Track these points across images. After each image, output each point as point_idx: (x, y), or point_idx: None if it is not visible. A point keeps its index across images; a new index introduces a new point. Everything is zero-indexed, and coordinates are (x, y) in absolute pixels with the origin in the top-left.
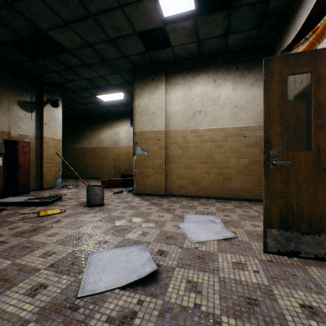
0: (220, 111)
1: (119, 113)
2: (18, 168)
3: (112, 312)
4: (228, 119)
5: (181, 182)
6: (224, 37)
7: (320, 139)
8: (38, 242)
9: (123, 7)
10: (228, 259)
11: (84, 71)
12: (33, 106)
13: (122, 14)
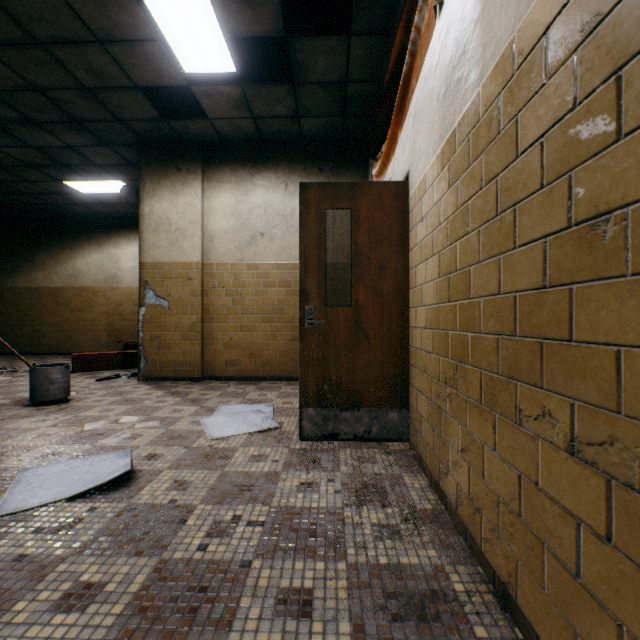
0: (295, 236)
1: (120, 219)
2: None
3: (45, 524)
4: None
5: (230, 354)
6: (296, 119)
7: (359, 292)
8: None
9: (105, 43)
10: (249, 452)
11: (29, 132)
12: None
13: (104, 53)
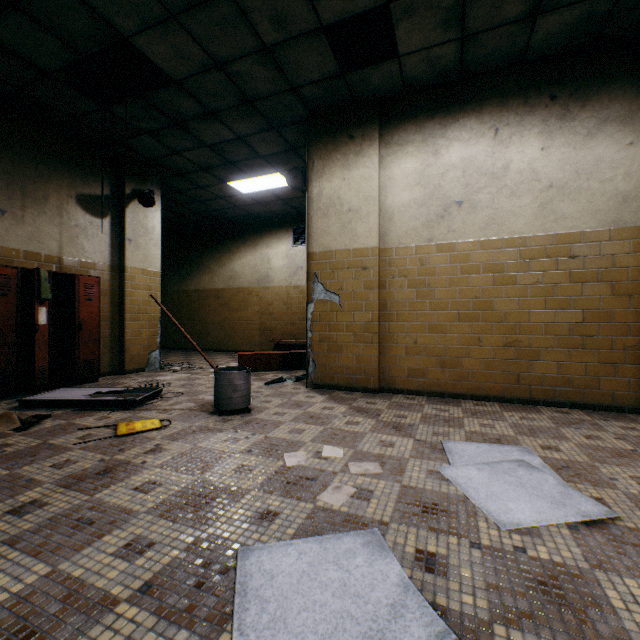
0: (509, 199)
1: (270, 219)
2: (77, 329)
3: None
4: (531, 218)
5: (414, 362)
6: (528, 22)
7: None
8: (113, 507)
9: None
10: (638, 598)
11: (206, 127)
12: (106, 206)
13: None
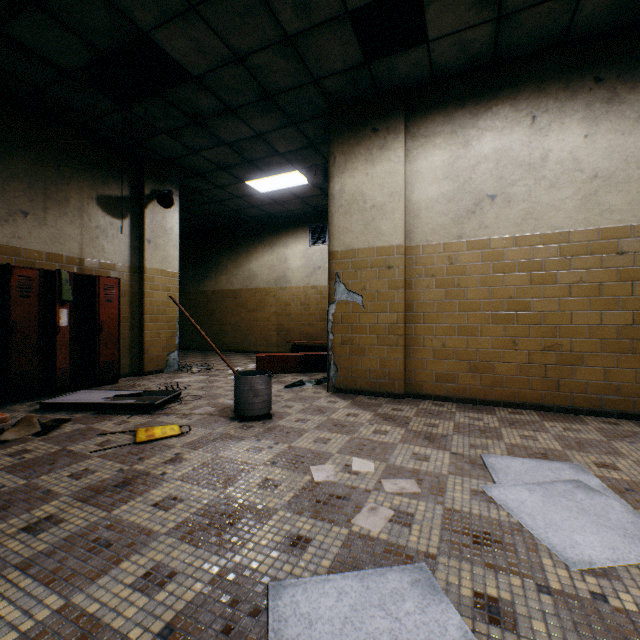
0: (548, 192)
1: (288, 219)
2: (97, 331)
3: None
4: (572, 212)
5: (442, 366)
6: None
7: None
8: (132, 526)
9: None
10: None
11: (225, 124)
12: (125, 207)
13: None
